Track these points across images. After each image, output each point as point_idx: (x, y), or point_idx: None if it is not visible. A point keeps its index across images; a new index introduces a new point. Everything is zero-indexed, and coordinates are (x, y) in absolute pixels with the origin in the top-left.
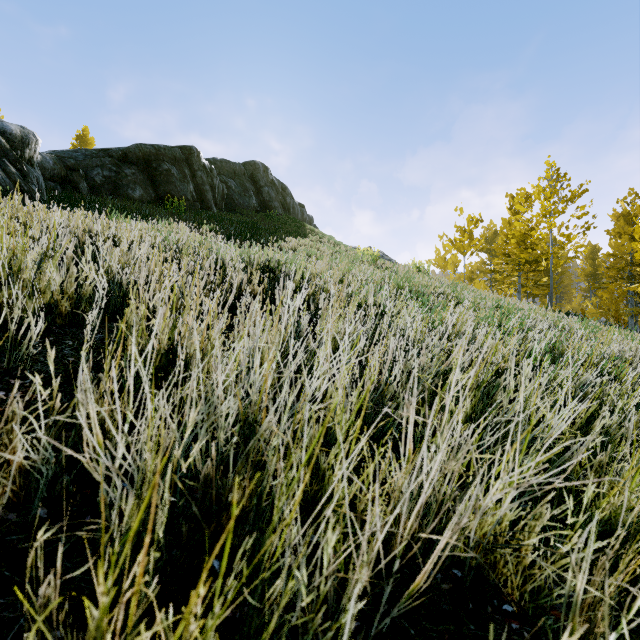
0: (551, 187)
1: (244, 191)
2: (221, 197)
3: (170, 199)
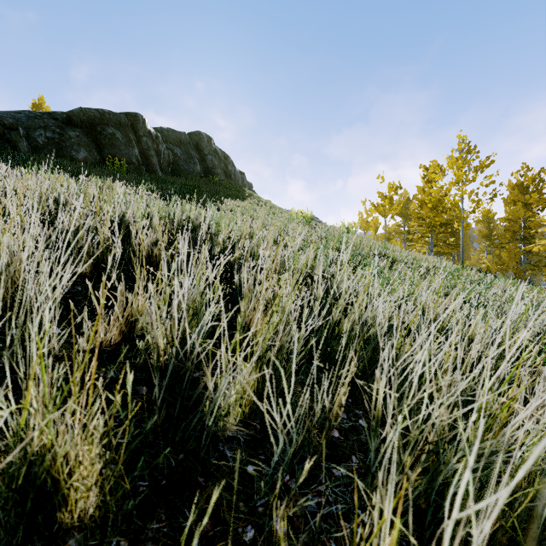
0: (462, 158)
1: (189, 158)
2: (167, 163)
3: (111, 160)
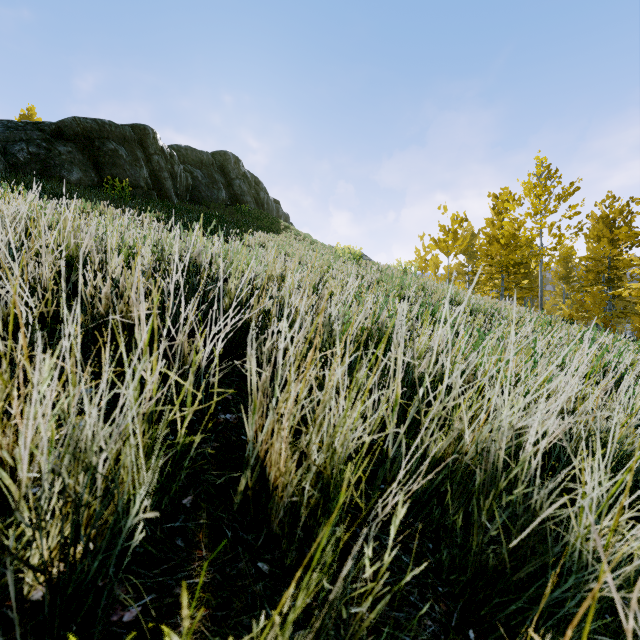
0: (541, 184)
1: (212, 183)
2: (185, 188)
3: (110, 182)
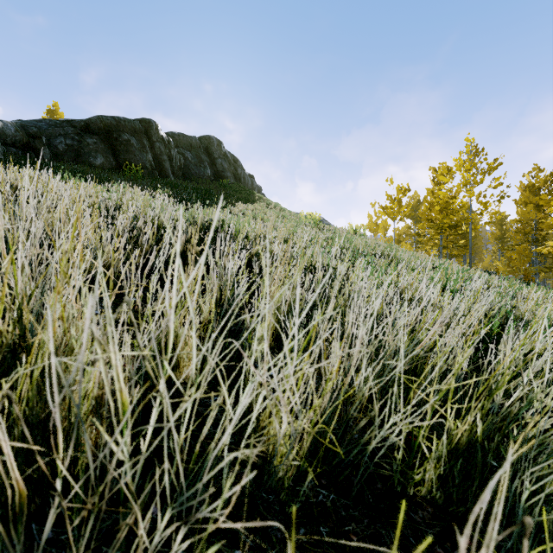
0: (470, 161)
1: (199, 162)
2: (178, 167)
3: (128, 166)
